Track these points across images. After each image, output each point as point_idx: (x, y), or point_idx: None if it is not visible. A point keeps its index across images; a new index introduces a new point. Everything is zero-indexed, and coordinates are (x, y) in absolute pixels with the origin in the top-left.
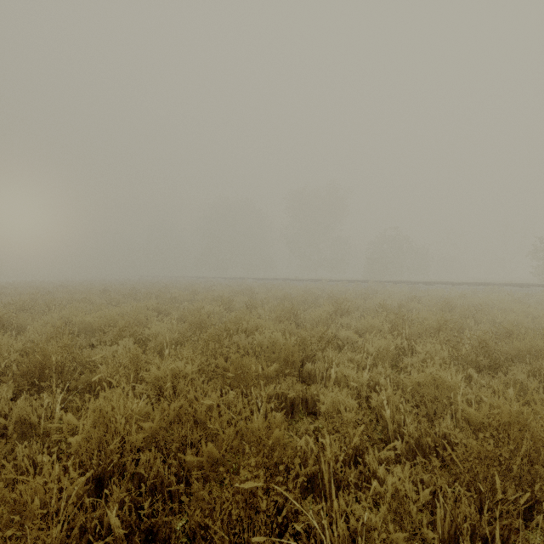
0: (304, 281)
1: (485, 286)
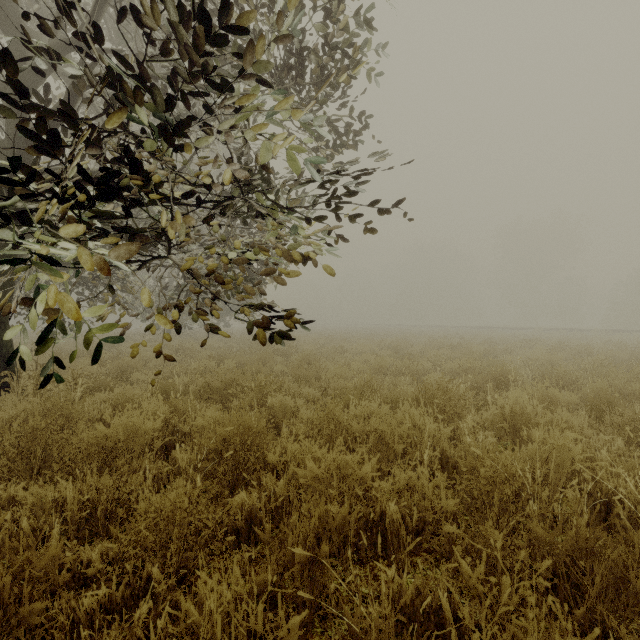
0: (515, 330)
1: None
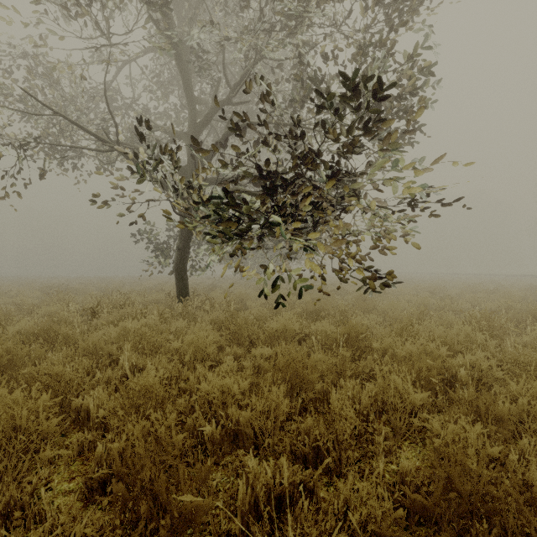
0: None
1: None
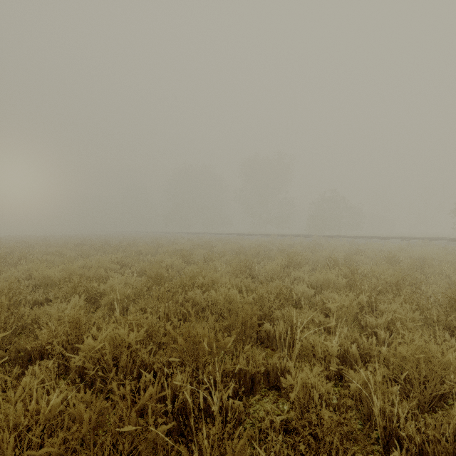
0: (256, 236)
1: (416, 240)
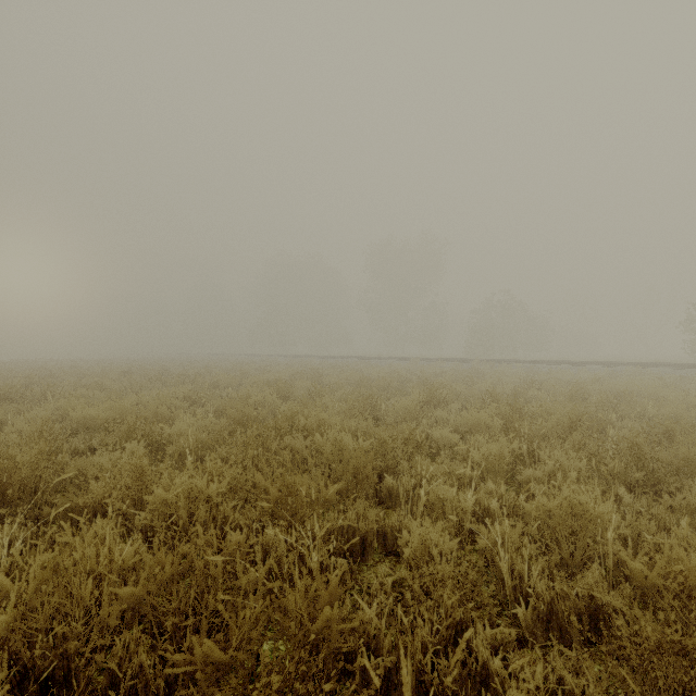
0: (389, 360)
1: (625, 366)
